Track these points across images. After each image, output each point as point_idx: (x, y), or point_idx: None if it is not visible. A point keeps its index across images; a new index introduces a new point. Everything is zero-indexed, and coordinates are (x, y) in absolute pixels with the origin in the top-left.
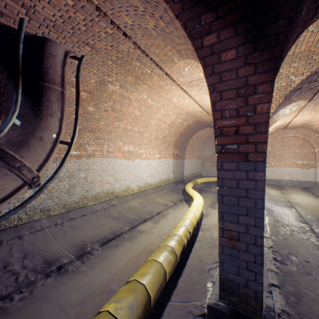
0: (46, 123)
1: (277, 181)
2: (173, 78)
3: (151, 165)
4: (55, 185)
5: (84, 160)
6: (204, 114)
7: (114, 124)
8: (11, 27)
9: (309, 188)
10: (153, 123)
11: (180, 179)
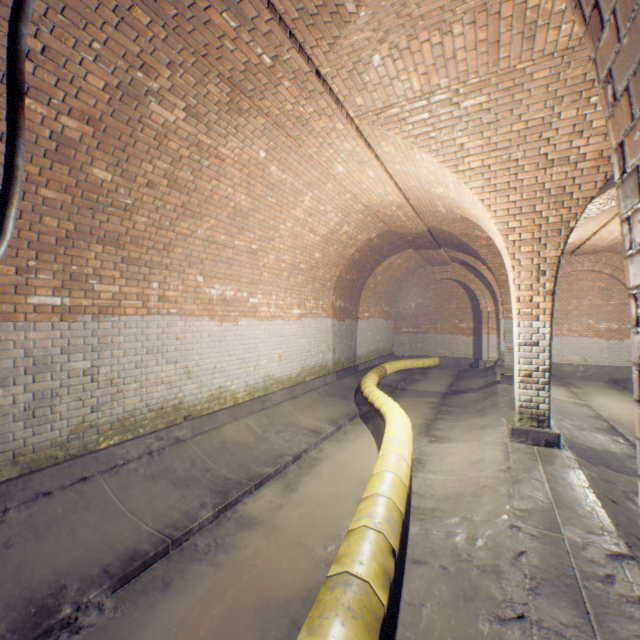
0: None
1: (554, 367)
2: (336, 94)
3: (282, 333)
4: None
5: (88, 322)
6: (406, 214)
7: (180, 227)
8: None
9: (625, 381)
10: (285, 232)
11: (349, 364)
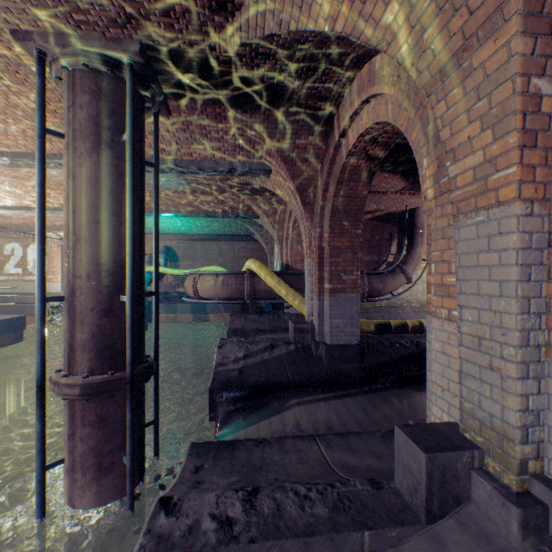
0: (415, 251)
1: None
2: None
3: None
4: (413, 287)
5: None
6: None
7: None
8: (401, 209)
9: None
10: None
11: None
